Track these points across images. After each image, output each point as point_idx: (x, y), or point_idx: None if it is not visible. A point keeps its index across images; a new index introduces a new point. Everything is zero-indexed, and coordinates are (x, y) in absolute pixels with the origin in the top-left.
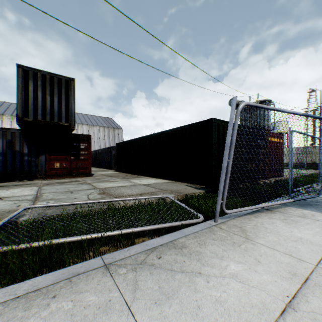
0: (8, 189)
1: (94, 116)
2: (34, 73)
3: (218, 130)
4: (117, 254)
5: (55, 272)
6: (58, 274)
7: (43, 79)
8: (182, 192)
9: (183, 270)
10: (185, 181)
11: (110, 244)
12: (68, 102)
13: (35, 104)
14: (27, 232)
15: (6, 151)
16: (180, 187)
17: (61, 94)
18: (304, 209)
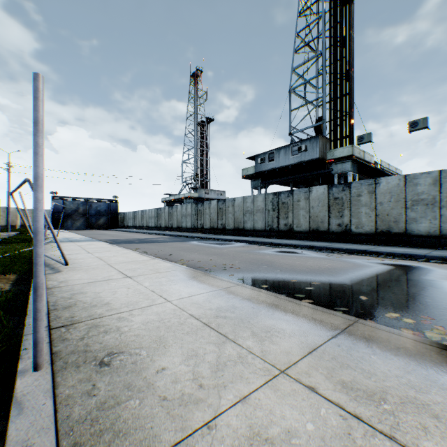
0: None
1: None
2: None
3: None
4: None
5: None
6: None
7: None
8: None
9: None
10: None
11: None
12: None
13: None
14: None
15: None
16: None
17: None
18: None
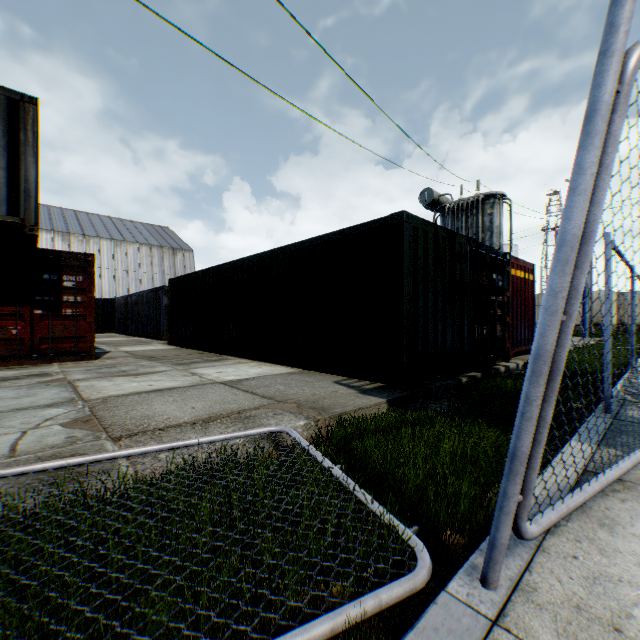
0: None
1: (130, 222)
2: None
3: (415, 242)
4: None
5: None
6: None
7: None
8: (329, 407)
9: None
10: (333, 370)
11: None
12: (18, 161)
13: None
14: None
15: None
16: (321, 389)
17: None
18: None
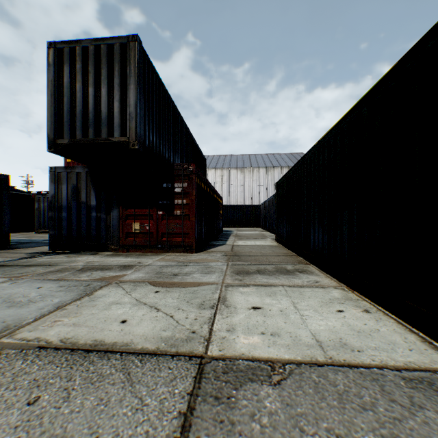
0: None
1: (277, 154)
2: (71, 51)
3: None
4: None
5: None
6: None
7: (83, 58)
8: None
9: None
10: None
11: None
12: (126, 92)
13: (73, 110)
14: None
15: (71, 204)
16: None
17: (112, 78)
18: None
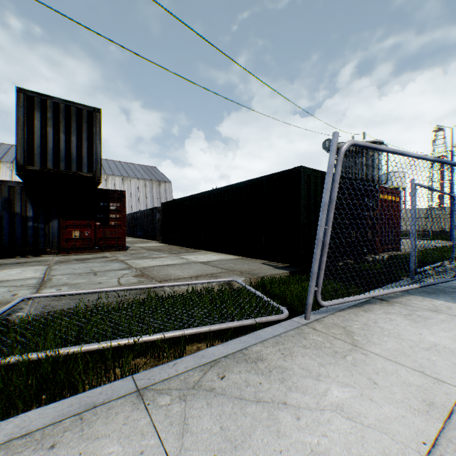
0: (3, 270)
1: (131, 164)
2: (42, 101)
3: (308, 183)
4: (158, 371)
5: (58, 403)
6: (63, 407)
7: (54, 110)
8: (257, 273)
9: (259, 399)
10: (261, 257)
11: (148, 354)
12: (92, 144)
13: (43, 145)
14: (23, 336)
15: (2, 214)
16: (253, 266)
17: (81, 131)
18: (435, 299)
